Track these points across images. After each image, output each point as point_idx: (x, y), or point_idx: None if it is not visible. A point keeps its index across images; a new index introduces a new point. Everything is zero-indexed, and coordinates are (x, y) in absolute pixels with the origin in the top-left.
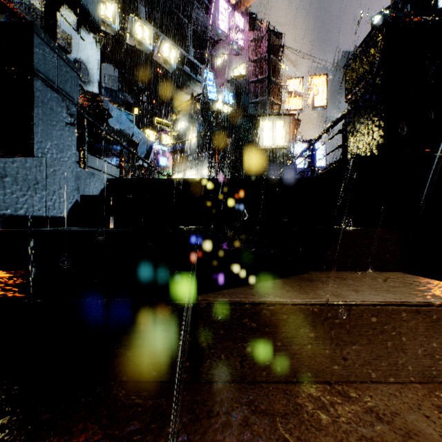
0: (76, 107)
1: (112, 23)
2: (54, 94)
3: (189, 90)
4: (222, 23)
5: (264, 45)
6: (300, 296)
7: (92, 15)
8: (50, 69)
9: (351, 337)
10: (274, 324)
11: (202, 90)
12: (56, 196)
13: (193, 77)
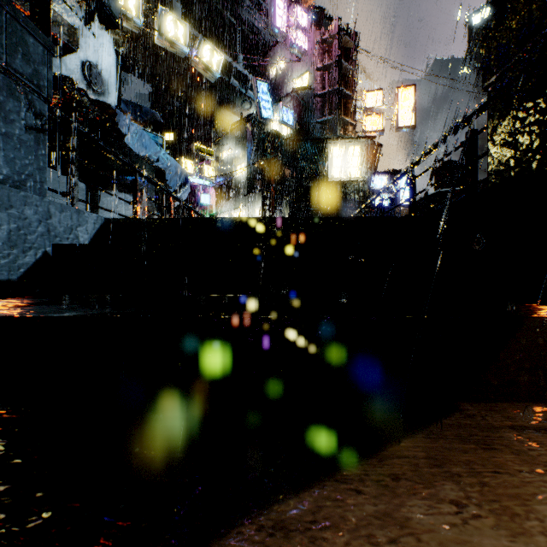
0: (47, 104)
1: (136, 17)
2: None
3: (238, 109)
4: (280, 19)
5: (333, 48)
6: None
7: (107, 3)
8: None
9: None
10: None
11: (253, 109)
12: (2, 246)
13: (243, 92)
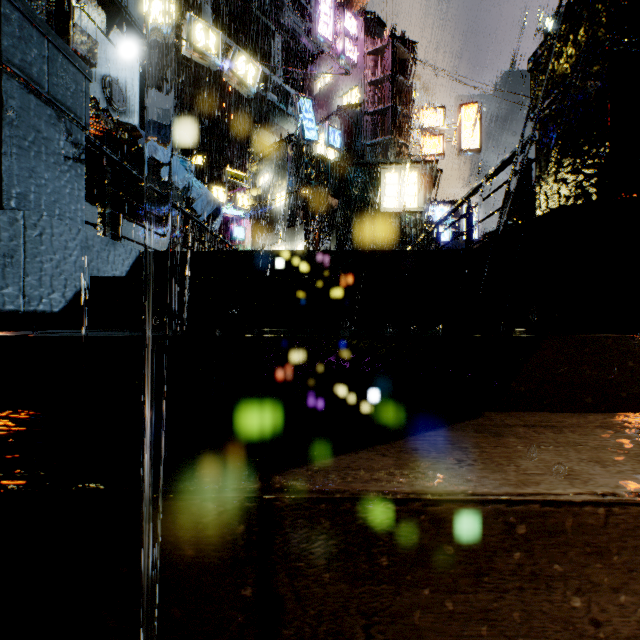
0: (84, 132)
1: (161, 25)
2: (42, 107)
3: (277, 128)
4: (325, 26)
5: (386, 60)
6: (489, 478)
7: (130, 10)
8: (35, 63)
9: (611, 575)
10: (439, 546)
11: (295, 129)
12: (45, 277)
13: (283, 108)
